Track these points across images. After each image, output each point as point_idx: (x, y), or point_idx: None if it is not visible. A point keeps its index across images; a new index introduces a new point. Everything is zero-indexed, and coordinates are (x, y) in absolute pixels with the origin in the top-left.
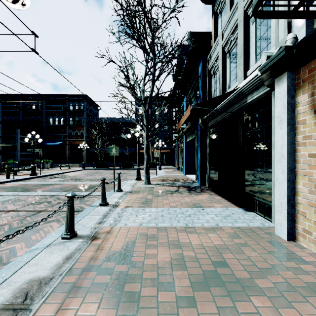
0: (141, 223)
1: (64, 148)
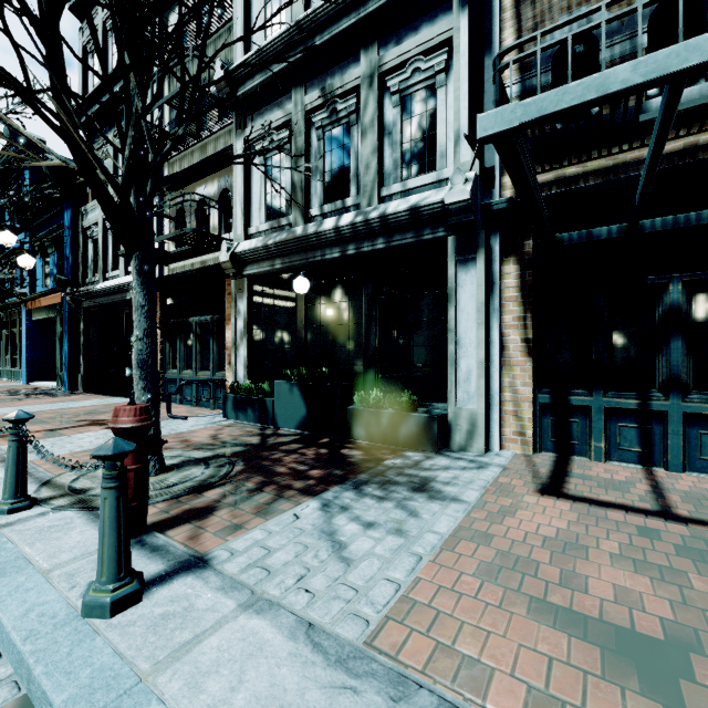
0: (5, 413)
1: None
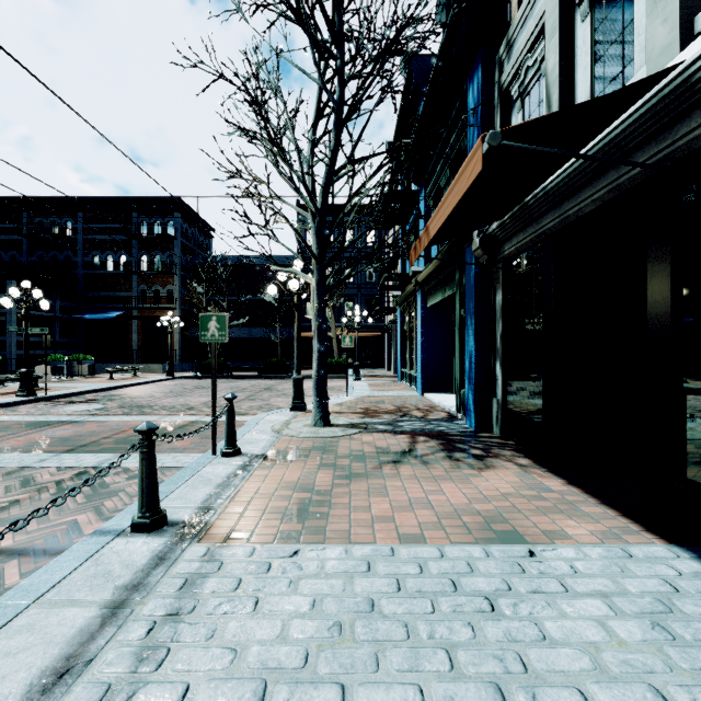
0: (265, 686)
1: (129, 328)
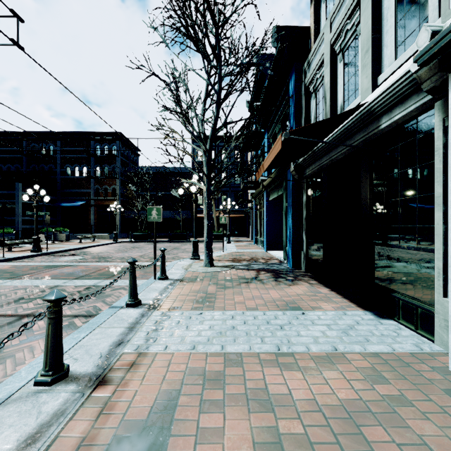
0: (194, 345)
1: (88, 211)
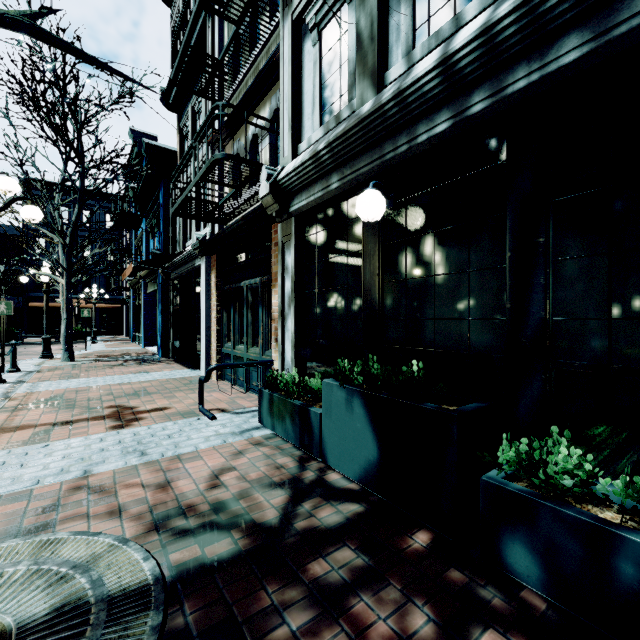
0: (68, 387)
1: None
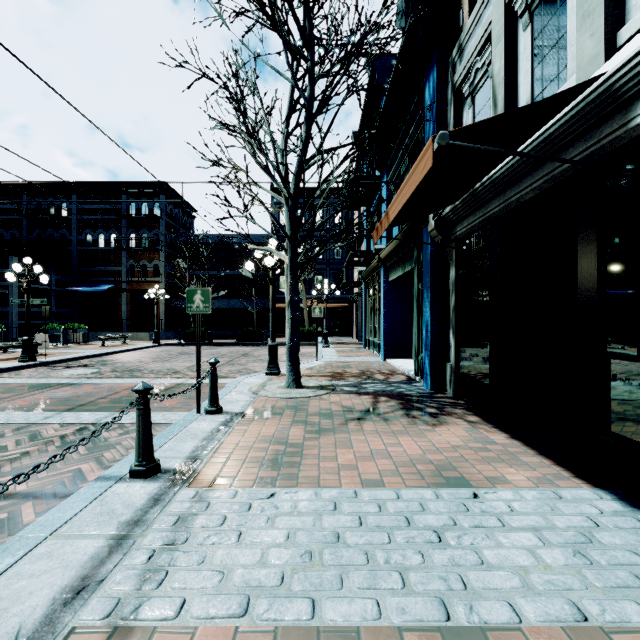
0: (248, 600)
1: (119, 300)
